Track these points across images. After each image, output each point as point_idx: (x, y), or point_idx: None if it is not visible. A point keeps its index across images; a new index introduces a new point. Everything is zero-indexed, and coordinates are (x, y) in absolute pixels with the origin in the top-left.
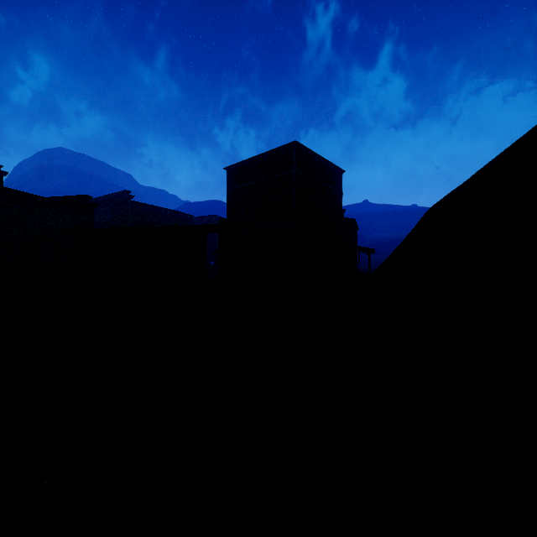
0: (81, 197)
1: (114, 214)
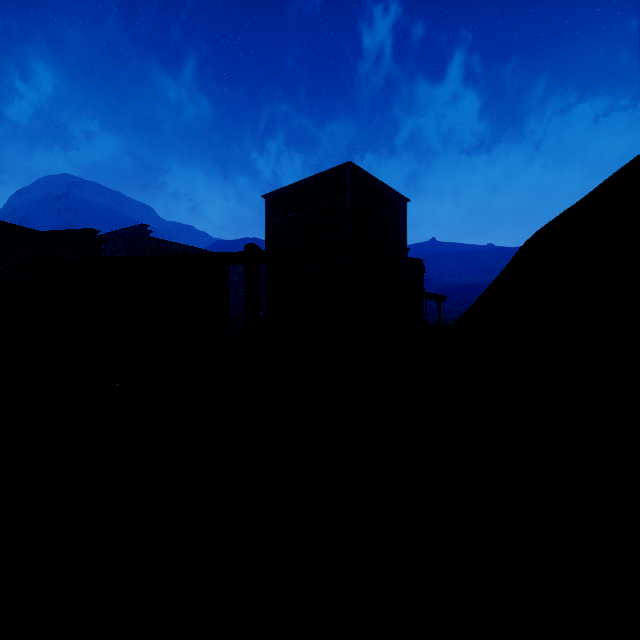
0: (86, 231)
1: (128, 253)
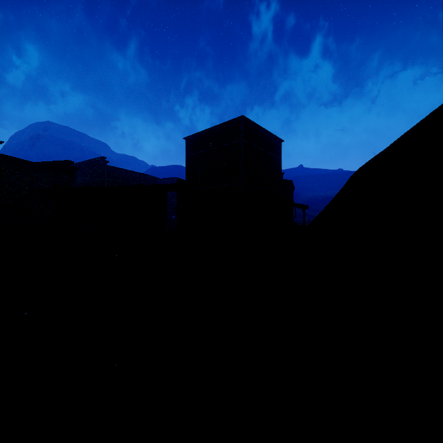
0: (64, 162)
1: (92, 176)
